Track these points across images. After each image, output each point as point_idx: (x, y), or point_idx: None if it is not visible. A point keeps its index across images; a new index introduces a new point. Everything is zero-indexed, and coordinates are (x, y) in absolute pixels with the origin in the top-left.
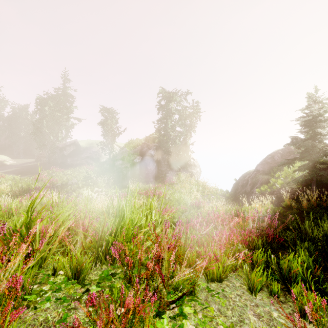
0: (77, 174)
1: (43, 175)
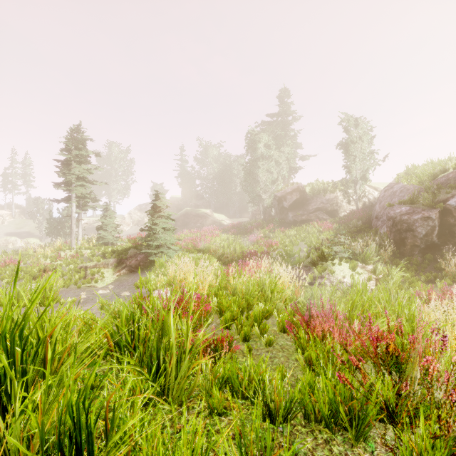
0: (305, 236)
1: (259, 235)
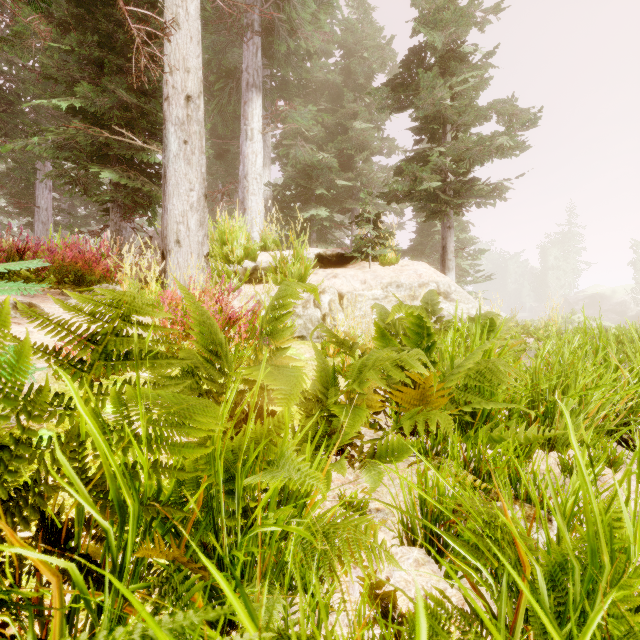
0: None
1: None
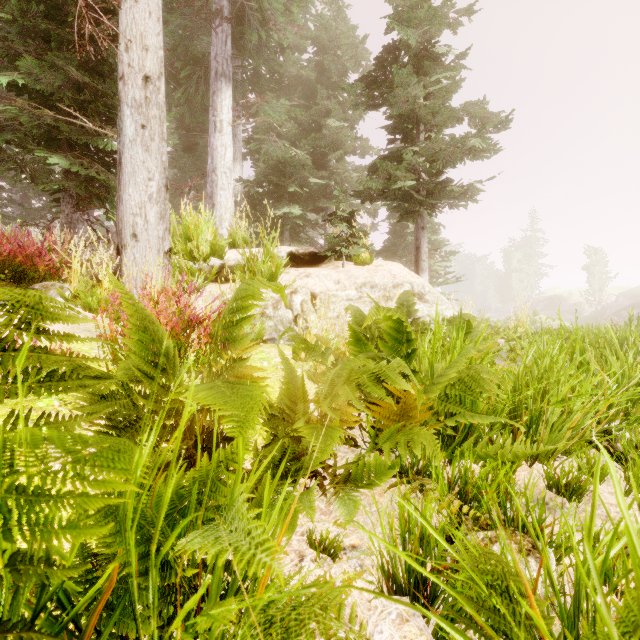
0: None
1: None
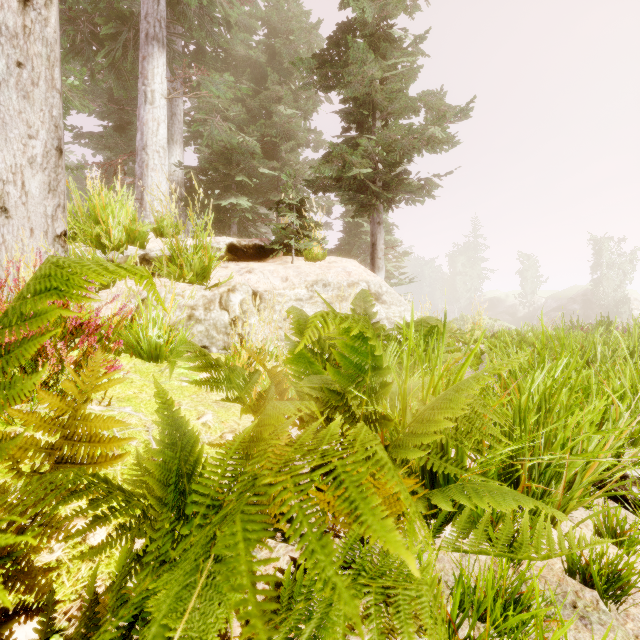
0: None
1: None
